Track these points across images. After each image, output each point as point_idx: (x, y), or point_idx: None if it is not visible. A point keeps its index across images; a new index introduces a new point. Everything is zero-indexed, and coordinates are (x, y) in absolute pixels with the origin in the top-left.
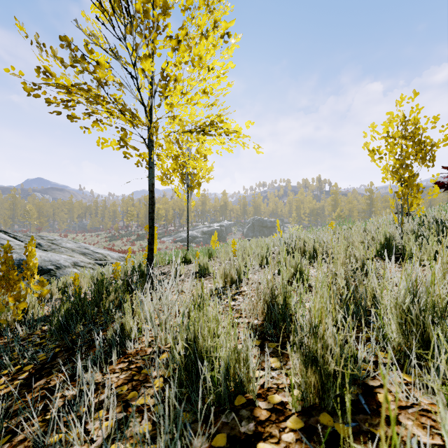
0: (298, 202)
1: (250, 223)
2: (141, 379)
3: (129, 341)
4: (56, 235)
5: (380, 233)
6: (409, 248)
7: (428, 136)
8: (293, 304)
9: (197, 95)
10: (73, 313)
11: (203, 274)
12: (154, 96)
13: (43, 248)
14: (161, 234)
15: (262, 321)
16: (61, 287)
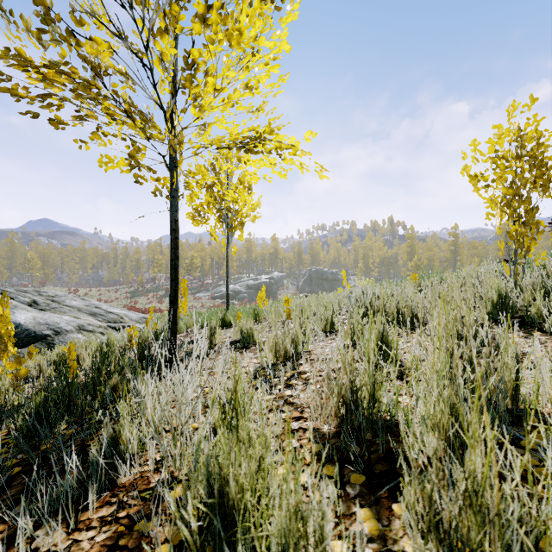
0: (366, 249)
1: (306, 275)
2: (130, 546)
3: (125, 462)
4: (64, 290)
5: (491, 288)
6: (536, 308)
7: (550, 156)
8: (388, 404)
9: (237, 92)
10: (50, 408)
11: (246, 344)
12: (176, 94)
13: (40, 307)
14: (196, 288)
15: (335, 428)
16: (56, 360)
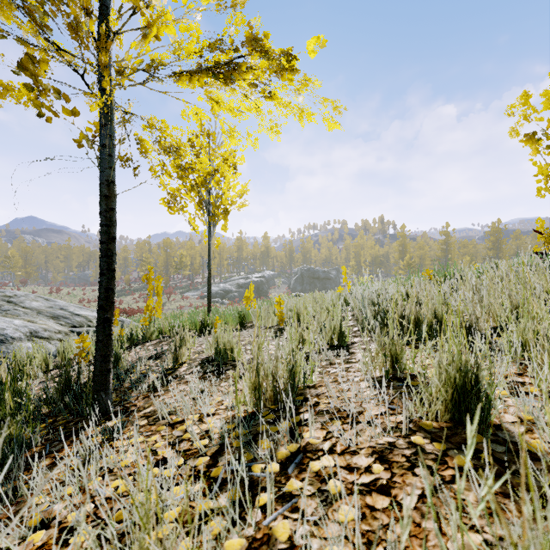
0: (357, 248)
1: (298, 274)
2: None
3: None
4: (46, 289)
5: None
6: None
7: None
8: None
9: None
10: None
11: (221, 365)
12: None
13: None
14: (185, 287)
15: None
16: None
